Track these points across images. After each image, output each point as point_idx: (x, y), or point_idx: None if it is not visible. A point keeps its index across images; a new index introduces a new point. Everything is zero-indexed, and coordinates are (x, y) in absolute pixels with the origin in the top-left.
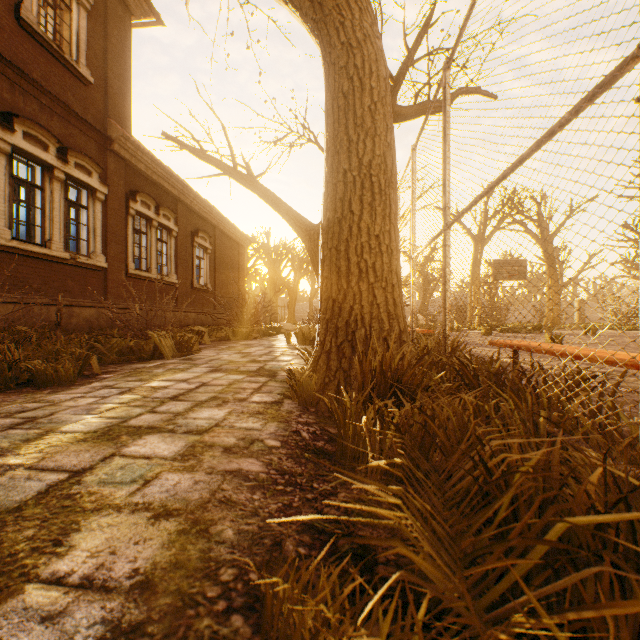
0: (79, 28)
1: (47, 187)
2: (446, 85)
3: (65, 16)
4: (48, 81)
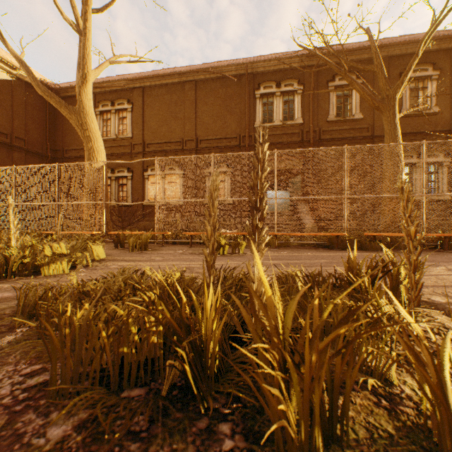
0: (431, 92)
1: (413, 172)
2: (421, 150)
3: (424, 91)
4: (413, 129)
